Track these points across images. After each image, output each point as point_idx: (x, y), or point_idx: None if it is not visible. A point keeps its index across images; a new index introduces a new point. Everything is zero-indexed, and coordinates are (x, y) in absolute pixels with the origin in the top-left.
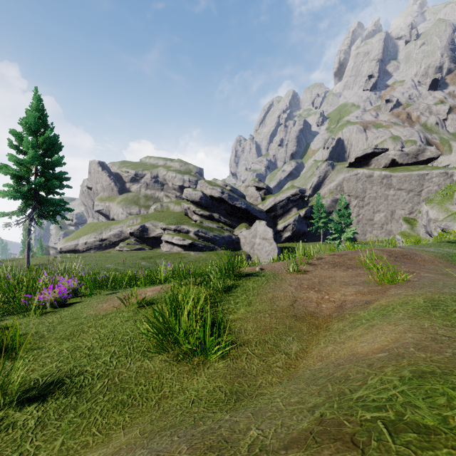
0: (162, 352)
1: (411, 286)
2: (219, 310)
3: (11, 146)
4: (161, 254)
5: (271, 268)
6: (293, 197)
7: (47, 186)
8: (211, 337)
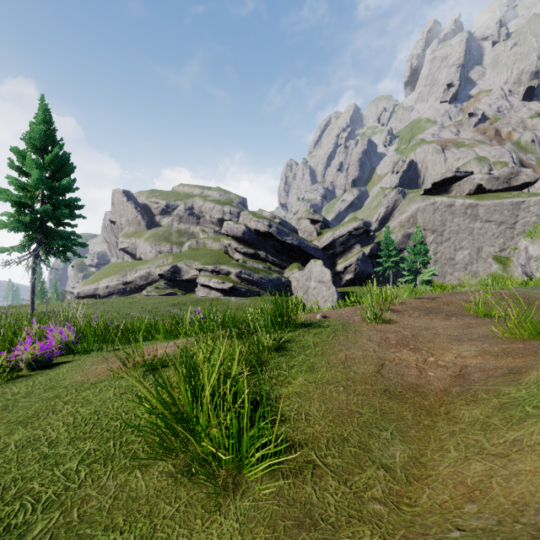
0: (164, 457)
1: None
2: (265, 378)
3: (12, 167)
4: (196, 300)
5: (337, 316)
6: (356, 231)
7: (55, 215)
8: (251, 429)
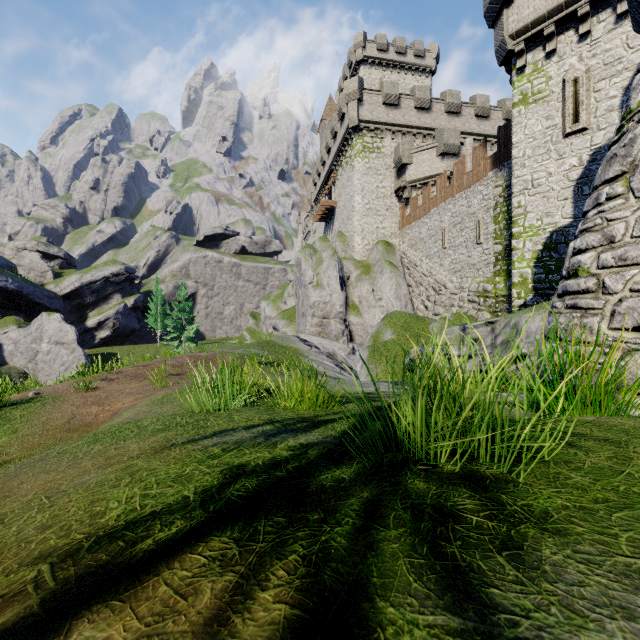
0: None
1: (172, 387)
2: None
3: None
4: None
5: (52, 391)
6: (116, 277)
7: None
8: None
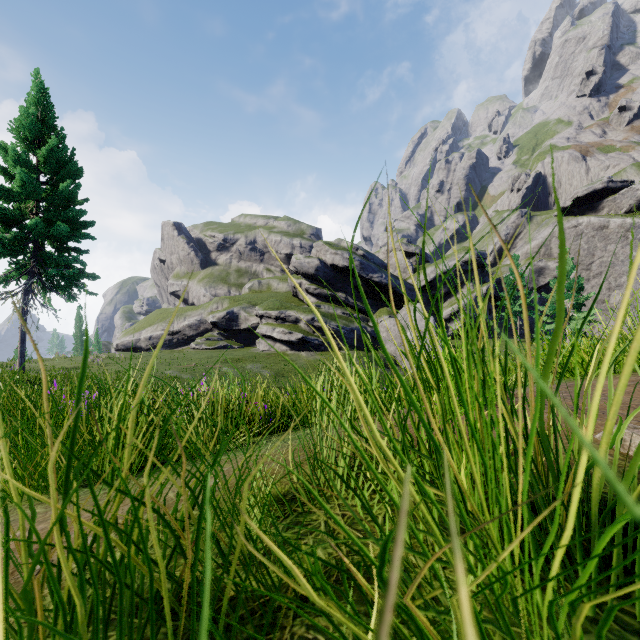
0: None
1: None
2: None
3: None
4: (255, 355)
5: None
6: (467, 264)
7: (53, 235)
8: None
